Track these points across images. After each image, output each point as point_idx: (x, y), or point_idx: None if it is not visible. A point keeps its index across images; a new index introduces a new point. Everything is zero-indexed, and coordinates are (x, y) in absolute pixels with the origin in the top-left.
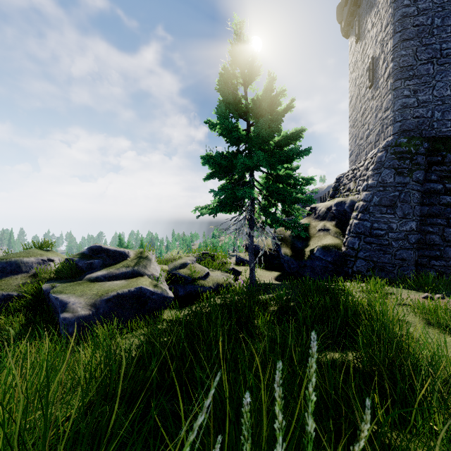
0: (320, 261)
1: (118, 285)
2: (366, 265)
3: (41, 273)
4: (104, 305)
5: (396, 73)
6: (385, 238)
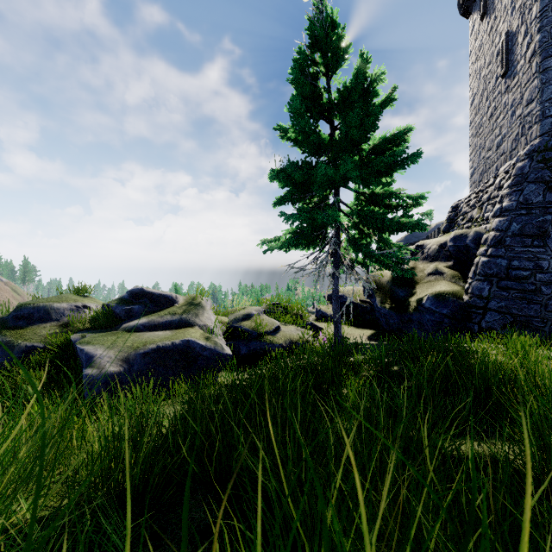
0: (431, 315)
1: (159, 336)
2: (501, 319)
3: (74, 322)
4: (140, 361)
5: (545, 48)
6: (530, 281)
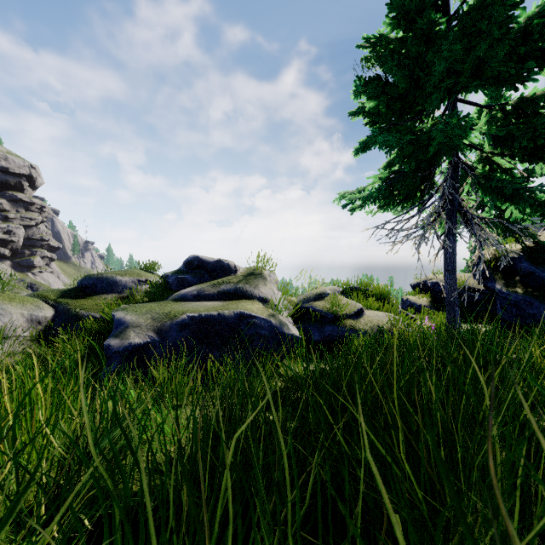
0: None
1: (206, 305)
2: None
3: (135, 295)
4: (175, 333)
5: None
6: None
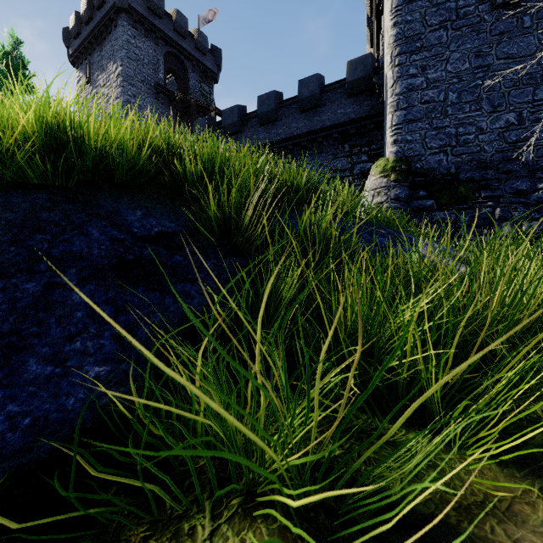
0: None
1: None
2: None
3: None
4: None
5: None
6: None
